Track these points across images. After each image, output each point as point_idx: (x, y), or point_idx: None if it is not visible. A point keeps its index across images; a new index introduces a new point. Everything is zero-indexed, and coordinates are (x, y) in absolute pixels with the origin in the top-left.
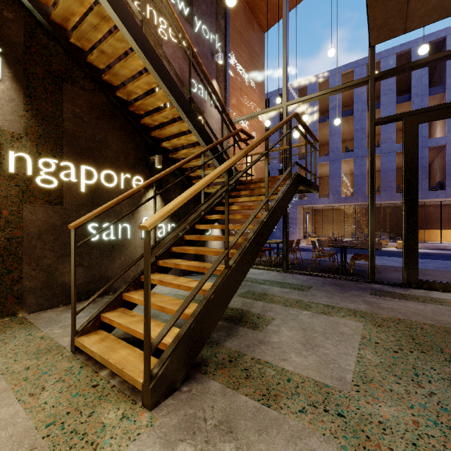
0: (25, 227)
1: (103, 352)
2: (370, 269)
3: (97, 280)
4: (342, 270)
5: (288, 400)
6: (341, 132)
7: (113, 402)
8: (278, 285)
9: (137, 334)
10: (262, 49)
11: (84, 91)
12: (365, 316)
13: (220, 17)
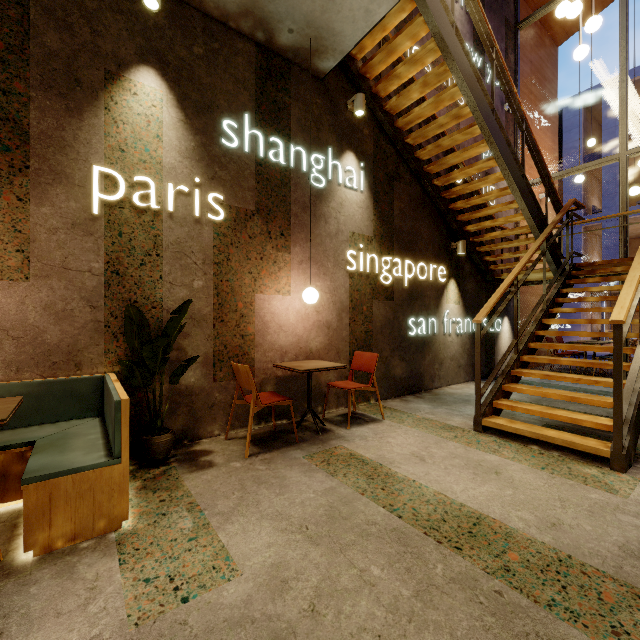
0: (373, 322)
1: (531, 430)
2: None
3: (414, 376)
4: None
5: None
6: None
7: (577, 464)
8: None
9: (560, 418)
10: (554, 71)
11: (406, 185)
12: None
13: (509, 52)
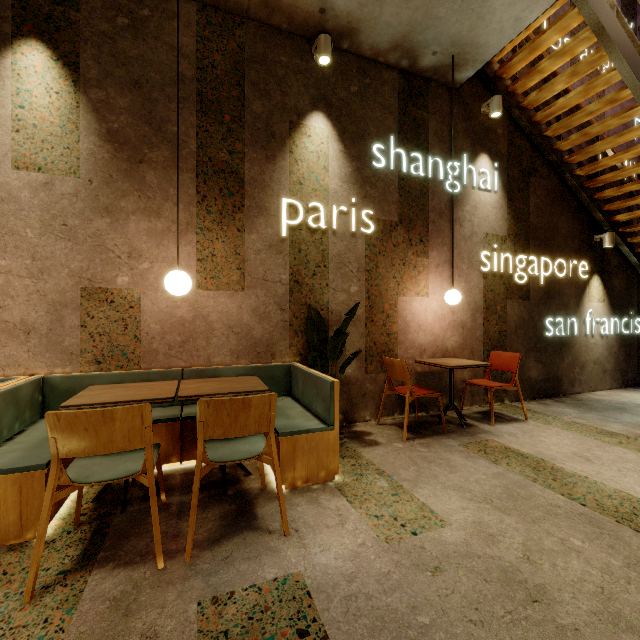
0: (507, 322)
1: None
2: None
3: (550, 379)
4: None
5: None
6: None
7: None
8: None
9: None
10: None
11: (542, 179)
12: None
13: None
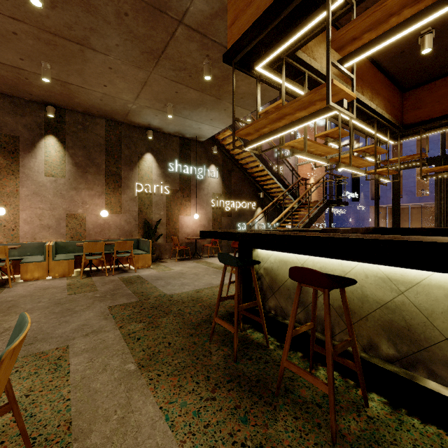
0: (222, 225)
1: None
2: None
3: None
4: None
5: None
6: None
7: None
8: None
9: None
10: None
11: (237, 173)
12: None
13: None
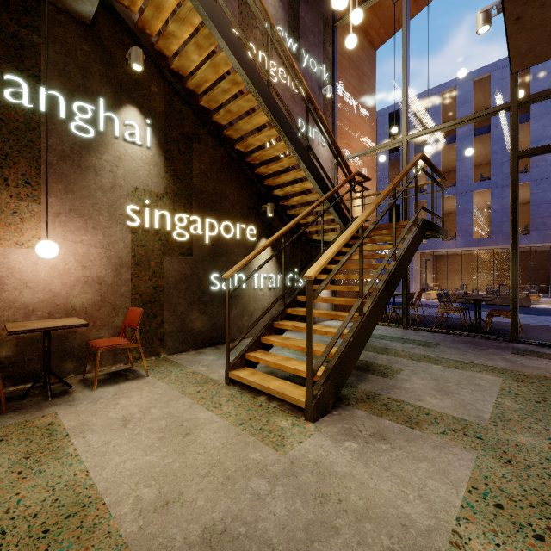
0: (165, 277)
1: (260, 382)
2: (512, 326)
3: (218, 329)
4: (476, 328)
5: (429, 426)
6: (473, 156)
7: (280, 416)
8: (400, 340)
9: (287, 368)
10: (373, 70)
11: (208, 147)
12: (504, 372)
13: (327, 45)
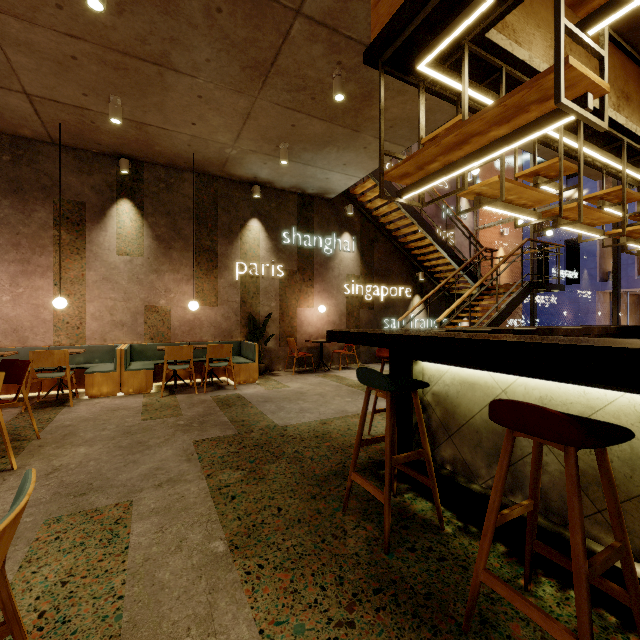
0: (361, 321)
1: None
2: None
3: None
4: None
5: None
6: None
7: None
8: None
9: None
10: None
11: (382, 243)
12: None
13: None
